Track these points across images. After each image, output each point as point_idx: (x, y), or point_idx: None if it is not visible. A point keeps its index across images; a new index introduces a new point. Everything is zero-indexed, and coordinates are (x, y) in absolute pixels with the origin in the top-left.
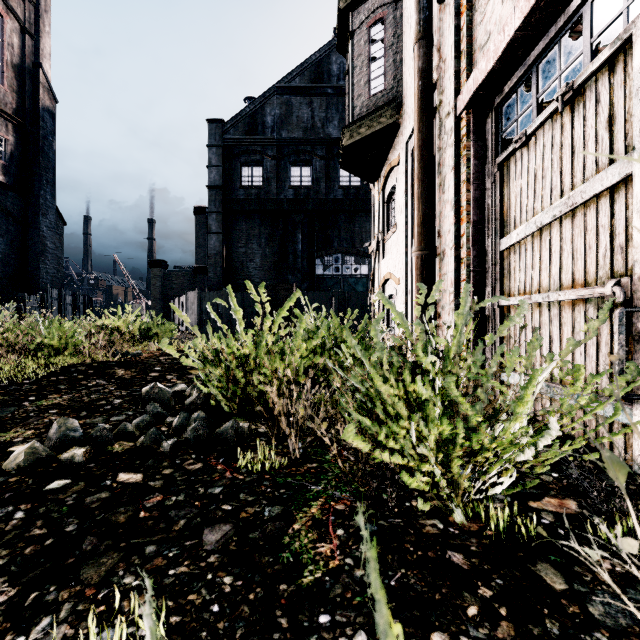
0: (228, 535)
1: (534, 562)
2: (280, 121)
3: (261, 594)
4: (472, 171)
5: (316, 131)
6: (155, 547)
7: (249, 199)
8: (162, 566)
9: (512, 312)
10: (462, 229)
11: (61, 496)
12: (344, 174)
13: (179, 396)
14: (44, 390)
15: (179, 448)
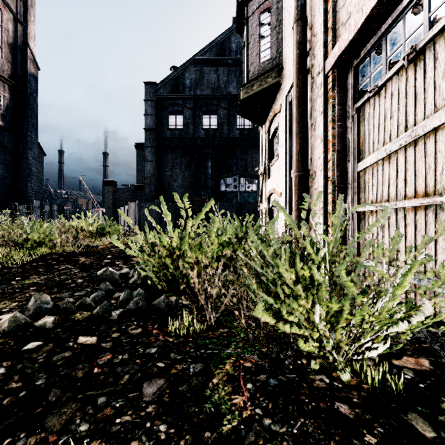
0: (162, 388)
1: (405, 412)
2: (195, 83)
3: (190, 441)
4: (336, 114)
5: (220, 90)
6: (105, 398)
7: (174, 138)
8: (110, 415)
9: (366, 216)
10: (329, 156)
11: (34, 355)
12: (240, 120)
13: (124, 277)
14: (27, 272)
15: (124, 316)
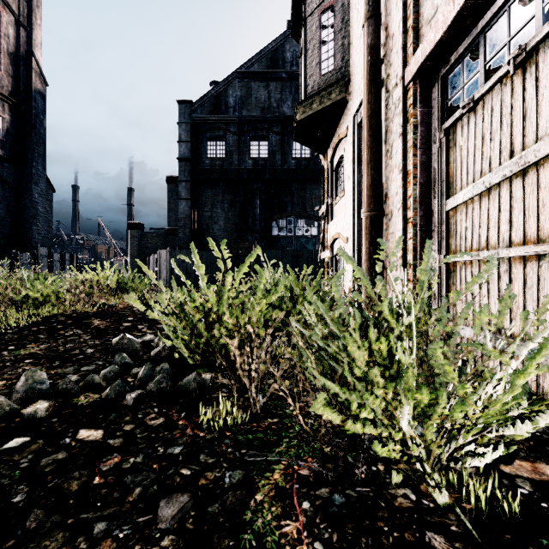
0: (185, 508)
1: (525, 548)
2: (241, 102)
3: None
4: (419, 137)
5: (272, 110)
6: (105, 525)
7: (214, 169)
8: None
9: (458, 268)
10: (409, 191)
11: (16, 457)
12: (296, 148)
13: (147, 346)
14: (24, 339)
15: (142, 401)
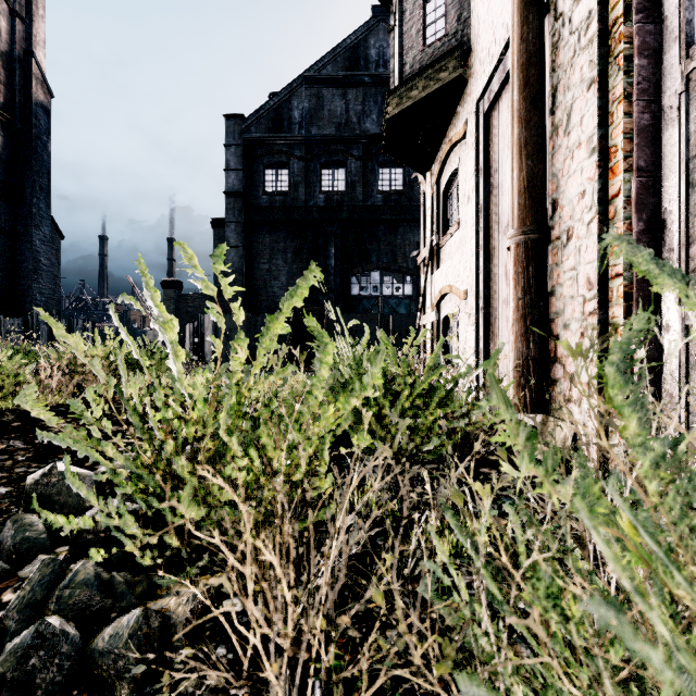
0: None
1: None
2: (309, 116)
3: None
4: (636, 78)
5: (351, 127)
6: None
7: (273, 207)
8: None
9: None
10: (613, 185)
11: None
12: (384, 177)
13: (111, 482)
14: None
15: None
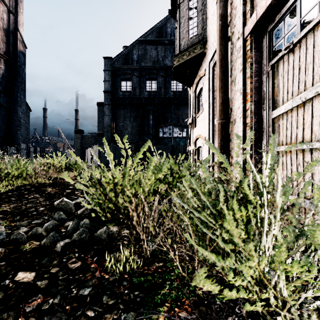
0: None
1: None
2: (141, 57)
3: None
4: (254, 71)
5: (159, 62)
6: None
7: (125, 98)
8: None
9: (281, 155)
10: (247, 106)
11: None
12: (174, 85)
13: (78, 205)
14: (1, 201)
15: (68, 247)
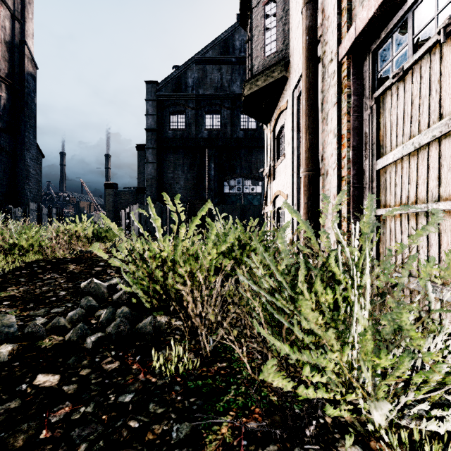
0: None
1: None
2: (198, 82)
3: None
4: (352, 105)
5: (224, 89)
6: None
7: (175, 138)
8: None
9: (388, 220)
10: (343, 153)
11: None
12: (244, 120)
13: (113, 289)
14: (7, 283)
15: (102, 343)
